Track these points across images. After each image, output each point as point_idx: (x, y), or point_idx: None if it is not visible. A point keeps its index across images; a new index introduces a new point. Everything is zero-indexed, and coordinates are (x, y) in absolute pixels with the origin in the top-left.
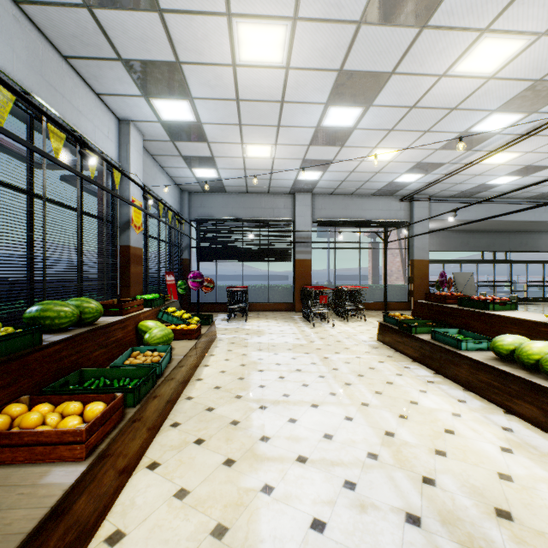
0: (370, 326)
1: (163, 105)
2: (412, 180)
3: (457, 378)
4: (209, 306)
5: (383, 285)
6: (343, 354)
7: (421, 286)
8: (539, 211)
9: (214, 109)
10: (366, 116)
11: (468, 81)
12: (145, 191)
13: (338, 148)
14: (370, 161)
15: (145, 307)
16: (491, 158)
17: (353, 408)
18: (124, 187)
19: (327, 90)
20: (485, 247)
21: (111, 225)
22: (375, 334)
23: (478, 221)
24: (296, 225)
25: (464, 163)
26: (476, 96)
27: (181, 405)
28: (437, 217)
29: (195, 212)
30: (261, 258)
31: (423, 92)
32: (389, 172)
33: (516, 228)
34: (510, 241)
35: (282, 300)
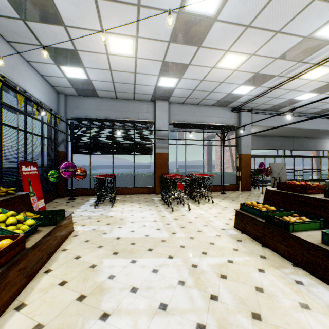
0: (219, 208)
1: None
2: (245, 92)
3: None
4: (83, 191)
5: (219, 172)
6: (212, 257)
7: (246, 173)
8: (317, 122)
9: None
10: None
11: None
12: None
13: (195, 49)
14: (219, 68)
15: None
16: (310, 73)
17: None
18: None
19: None
20: (279, 146)
21: None
22: (228, 218)
23: (319, 117)
24: (156, 126)
25: (288, 77)
26: None
27: None
28: (256, 124)
29: (71, 112)
30: (128, 151)
31: None
32: (230, 83)
33: (299, 134)
34: (294, 143)
35: (145, 184)
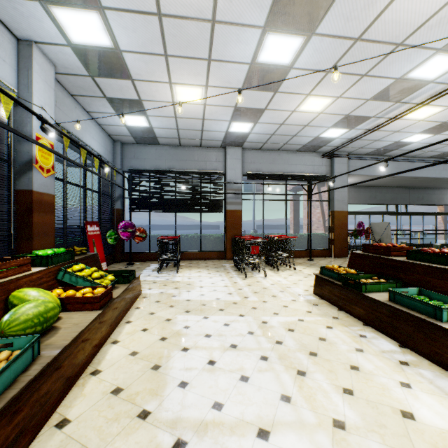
0: (301, 276)
1: (67, 18)
2: (336, 135)
3: (439, 359)
4: (142, 256)
5: (306, 234)
6: (283, 316)
7: (341, 235)
8: (438, 168)
9: (132, 28)
10: (305, 51)
11: (428, 1)
12: (45, 122)
13: (271, 94)
14: (301, 112)
15: (38, 266)
16: (415, 113)
17: (324, 439)
18: (24, 121)
19: (266, 5)
20: (390, 200)
21: (7, 165)
22: (309, 285)
23: (414, 169)
24: (227, 177)
25: (388, 118)
26: (428, 26)
27: (39, 447)
28: (354, 173)
29: (128, 163)
30: (194, 208)
31: (374, 17)
32: (316, 126)
33: (416, 184)
34: (410, 195)
35: (214, 248)
